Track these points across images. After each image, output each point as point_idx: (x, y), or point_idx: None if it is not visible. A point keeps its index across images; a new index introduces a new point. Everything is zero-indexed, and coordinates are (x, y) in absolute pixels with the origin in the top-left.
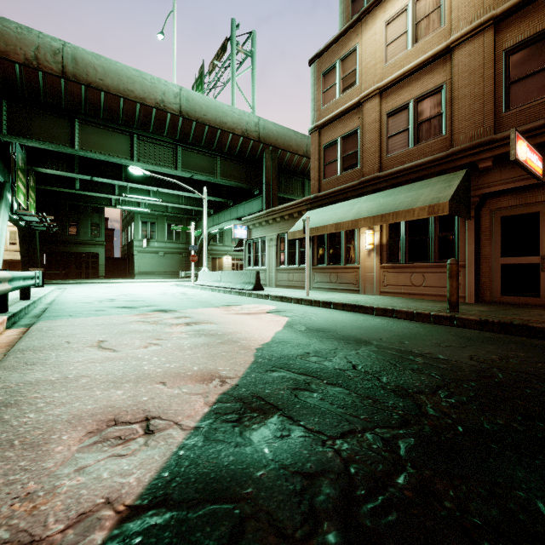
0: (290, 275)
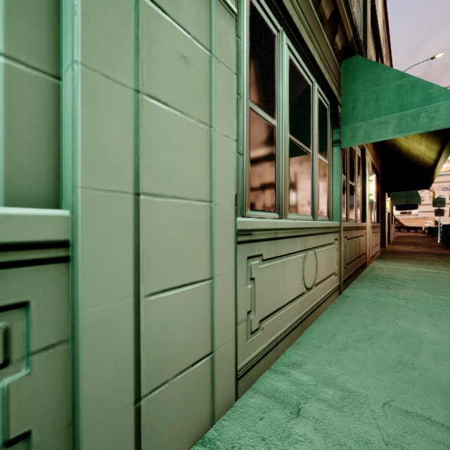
0: (311, 260)
